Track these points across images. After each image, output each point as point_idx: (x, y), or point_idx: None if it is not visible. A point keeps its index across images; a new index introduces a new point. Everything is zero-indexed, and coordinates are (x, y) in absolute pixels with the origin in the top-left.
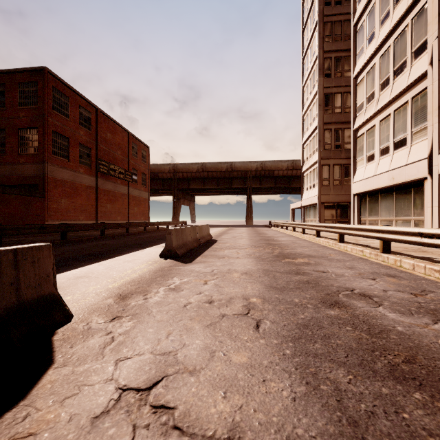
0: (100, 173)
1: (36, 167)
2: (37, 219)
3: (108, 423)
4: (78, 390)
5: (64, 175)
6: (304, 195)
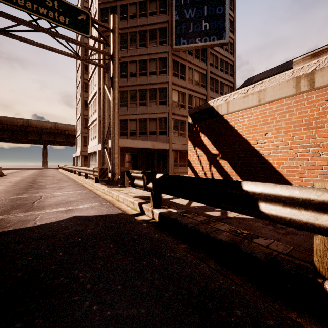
0: None
1: None
2: None
3: None
4: None
5: None
6: (77, 150)
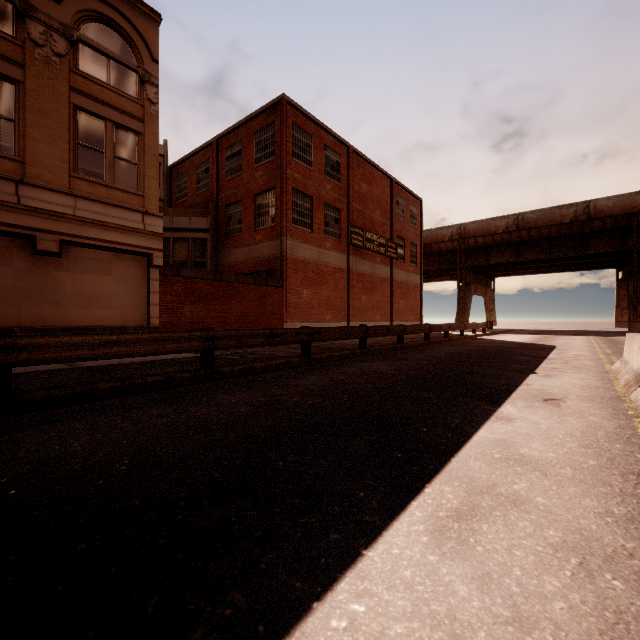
0: (351, 247)
1: (273, 244)
2: (274, 319)
3: None
4: None
5: (306, 253)
6: None
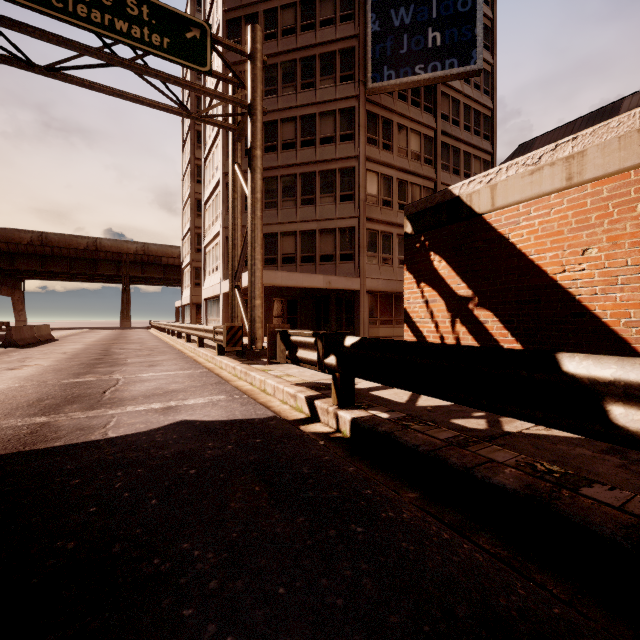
0: None
1: None
2: None
3: (17, 359)
4: (3, 359)
5: None
6: (184, 294)
